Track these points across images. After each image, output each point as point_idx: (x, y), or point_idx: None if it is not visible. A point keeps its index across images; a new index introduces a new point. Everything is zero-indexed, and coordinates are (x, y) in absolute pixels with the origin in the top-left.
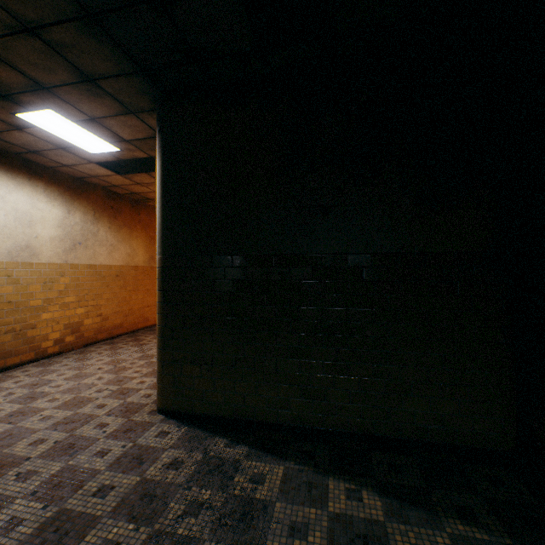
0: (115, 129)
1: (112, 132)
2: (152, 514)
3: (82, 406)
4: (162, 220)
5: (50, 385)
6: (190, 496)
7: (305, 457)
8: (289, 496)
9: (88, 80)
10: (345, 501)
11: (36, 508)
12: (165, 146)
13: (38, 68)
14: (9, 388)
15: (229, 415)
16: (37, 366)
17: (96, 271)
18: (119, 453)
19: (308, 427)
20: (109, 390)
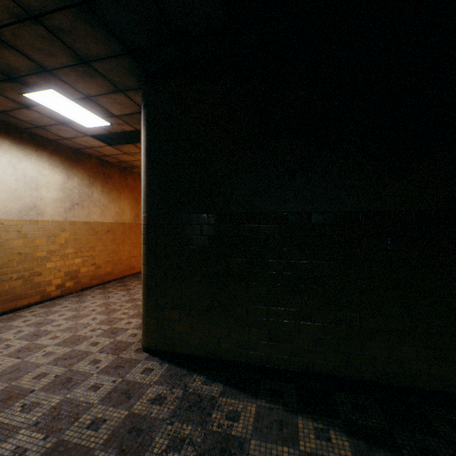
0: (106, 106)
1: (104, 108)
2: (139, 448)
3: (78, 344)
4: (146, 183)
5: (52, 324)
6: (173, 431)
7: (274, 396)
8: (262, 434)
9: (84, 62)
10: (314, 441)
11: (37, 439)
12: (149, 118)
13: (41, 52)
14: (19, 326)
15: (205, 354)
16: (42, 307)
17: (91, 227)
18: (110, 388)
19: (276, 367)
20: (101, 329)
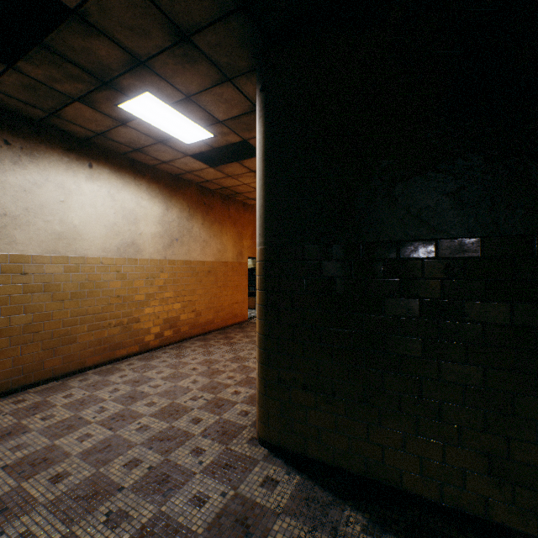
0: (209, 108)
1: (207, 112)
2: None
3: (177, 417)
4: (264, 201)
5: (149, 384)
6: None
7: None
8: None
9: (183, 38)
10: None
11: None
12: (268, 106)
13: (133, 33)
14: (115, 383)
15: (358, 470)
16: (140, 360)
17: (190, 267)
18: (218, 506)
19: (503, 525)
20: (203, 399)
